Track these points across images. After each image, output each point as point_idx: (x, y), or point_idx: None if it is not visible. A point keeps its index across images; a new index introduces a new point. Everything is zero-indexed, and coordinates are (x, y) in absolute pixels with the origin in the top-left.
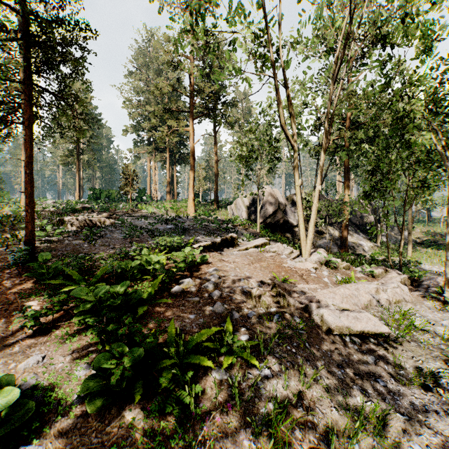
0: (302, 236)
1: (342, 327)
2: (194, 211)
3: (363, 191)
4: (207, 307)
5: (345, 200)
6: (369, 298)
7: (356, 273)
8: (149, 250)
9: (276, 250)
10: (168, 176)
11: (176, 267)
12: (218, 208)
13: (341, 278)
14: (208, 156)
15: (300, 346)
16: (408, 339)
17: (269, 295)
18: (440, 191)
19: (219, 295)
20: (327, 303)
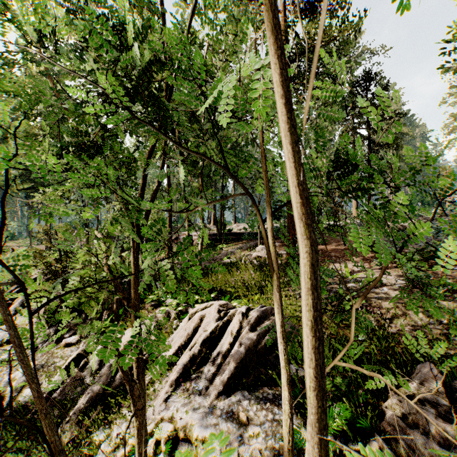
0: None
1: None
2: None
3: None
4: None
5: None
6: None
7: None
8: None
9: None
10: None
11: None
12: None
13: None
14: None
15: None
16: None
17: None
18: None
19: None
20: None
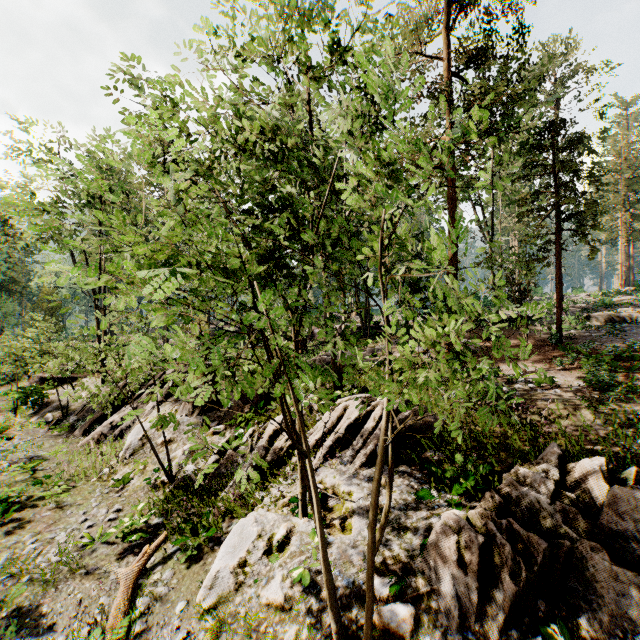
0: None
1: None
2: None
3: None
4: None
5: None
6: None
7: None
8: None
9: None
10: None
11: None
12: None
13: None
14: None
15: None
16: None
17: None
18: None
19: None
20: None
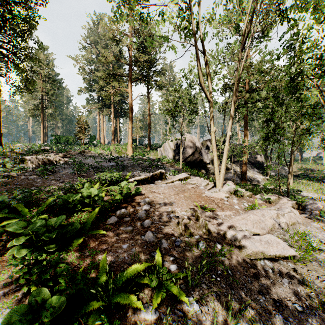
0: (216, 171)
1: (258, 252)
2: (132, 152)
3: (262, 136)
4: (139, 236)
5: (245, 144)
6: (273, 222)
7: (257, 200)
8: (90, 184)
9: (196, 183)
10: (112, 126)
11: (113, 199)
12: (150, 150)
13: (247, 205)
14: (143, 112)
15: (224, 273)
16: (309, 259)
17: (193, 223)
18: (318, 137)
19: (150, 223)
20: (241, 228)
